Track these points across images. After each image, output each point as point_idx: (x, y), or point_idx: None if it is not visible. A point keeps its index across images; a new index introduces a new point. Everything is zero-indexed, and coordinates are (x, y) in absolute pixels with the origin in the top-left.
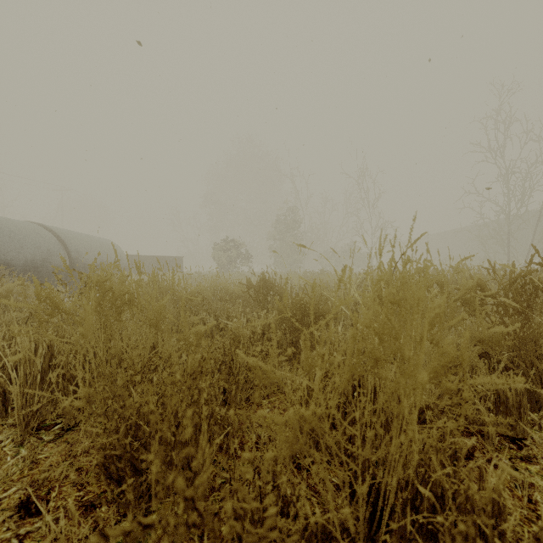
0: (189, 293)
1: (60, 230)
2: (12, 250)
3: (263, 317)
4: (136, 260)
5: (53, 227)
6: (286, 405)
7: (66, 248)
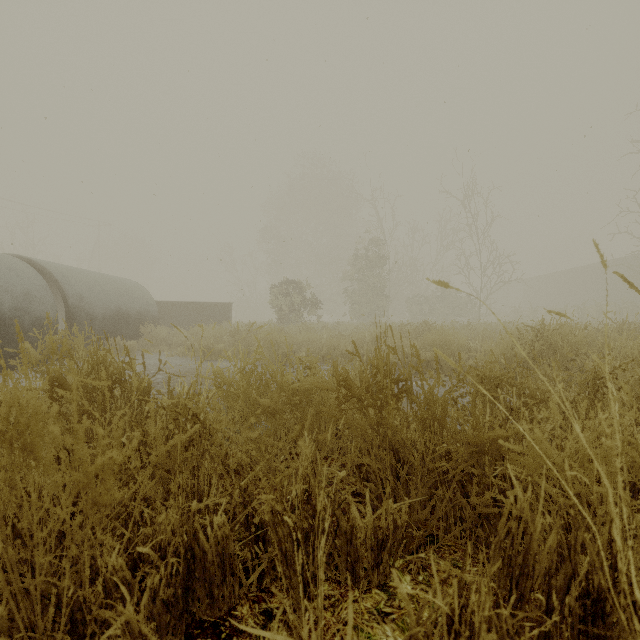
0: (92, 469)
1: (57, 266)
2: None
3: None
4: (171, 307)
5: (46, 262)
6: None
7: (61, 291)
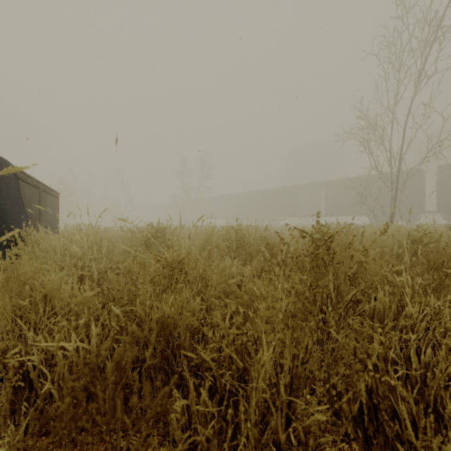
0: None
1: None
2: None
3: None
4: None
5: None
6: None
7: None
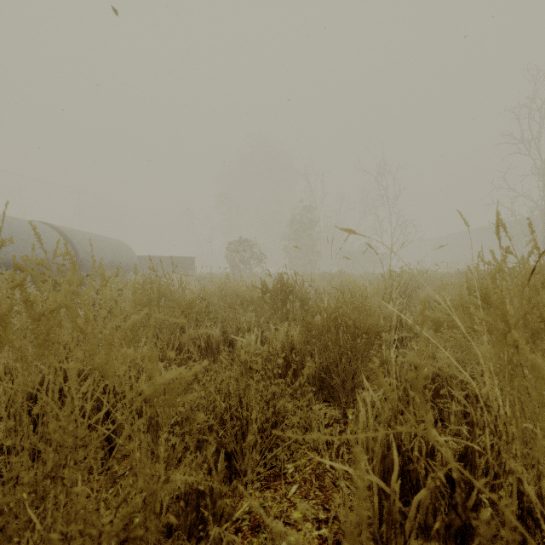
0: (188, 299)
1: (68, 229)
2: (14, 250)
3: (283, 333)
4: (147, 260)
5: (61, 227)
6: (322, 478)
7: (74, 248)
